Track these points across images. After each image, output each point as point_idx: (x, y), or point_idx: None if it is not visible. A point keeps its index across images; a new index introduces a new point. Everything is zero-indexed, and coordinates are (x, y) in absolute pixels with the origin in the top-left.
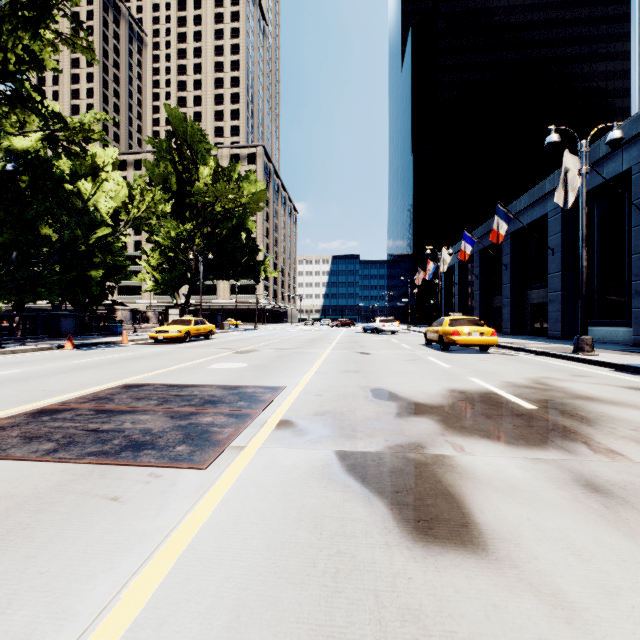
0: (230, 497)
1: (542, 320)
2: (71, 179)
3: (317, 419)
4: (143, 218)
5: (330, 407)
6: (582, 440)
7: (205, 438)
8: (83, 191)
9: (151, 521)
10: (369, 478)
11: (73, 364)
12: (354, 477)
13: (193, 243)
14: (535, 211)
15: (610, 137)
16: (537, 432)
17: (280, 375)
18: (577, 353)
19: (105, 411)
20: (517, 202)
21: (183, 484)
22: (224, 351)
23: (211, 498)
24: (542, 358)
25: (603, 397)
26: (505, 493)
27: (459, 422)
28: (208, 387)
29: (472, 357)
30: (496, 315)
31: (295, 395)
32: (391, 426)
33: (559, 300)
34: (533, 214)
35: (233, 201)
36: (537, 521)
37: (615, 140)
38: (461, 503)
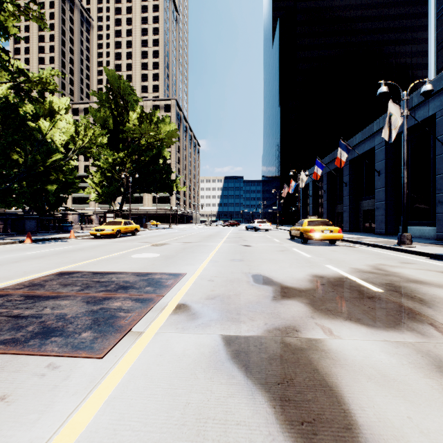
0: (118, 393)
1: (371, 221)
2: (32, 118)
3: (208, 303)
4: (86, 147)
5: (219, 291)
6: (428, 321)
7: (110, 323)
8: (42, 127)
9: (28, 429)
10: (252, 367)
11: (26, 255)
12: (238, 366)
13: (125, 166)
14: (366, 145)
15: (424, 89)
16: (389, 314)
17: (183, 263)
18: (400, 245)
19: (33, 297)
20: (353, 139)
21: (76, 377)
22: (144, 244)
23: (98, 395)
24: (375, 249)
25: (430, 281)
26: (378, 383)
27: (324, 305)
28: (125, 274)
29: (325, 248)
30: (338, 218)
31: (192, 280)
32: (269, 309)
33: (383, 207)
34: (365, 147)
35: (153, 137)
36: (418, 420)
37: (427, 91)
38: (340, 397)
